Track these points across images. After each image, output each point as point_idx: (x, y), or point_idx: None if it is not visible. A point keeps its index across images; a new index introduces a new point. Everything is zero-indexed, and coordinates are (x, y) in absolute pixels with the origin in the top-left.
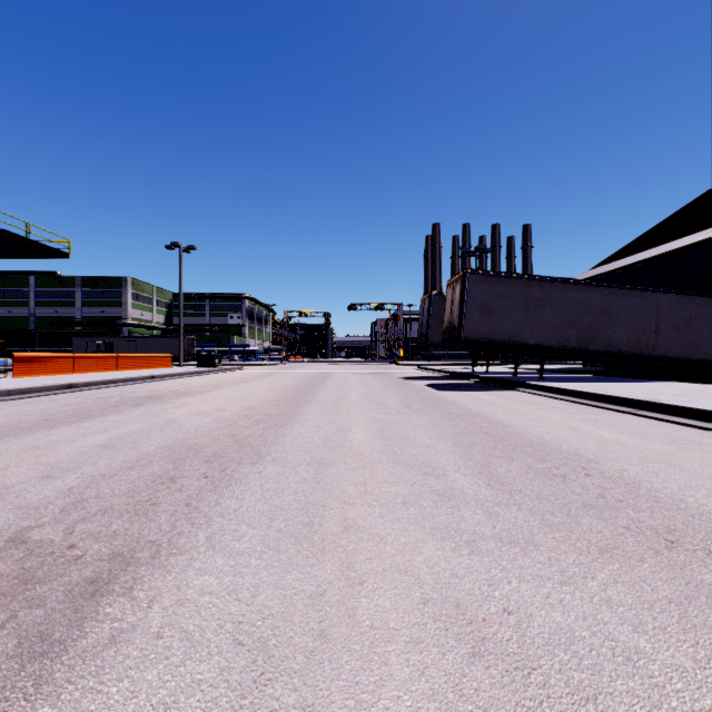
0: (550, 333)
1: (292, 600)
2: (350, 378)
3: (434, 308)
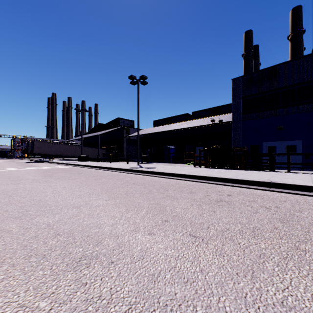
0: (54, 152)
1: (2, 166)
2: (1, 162)
3: (30, 145)
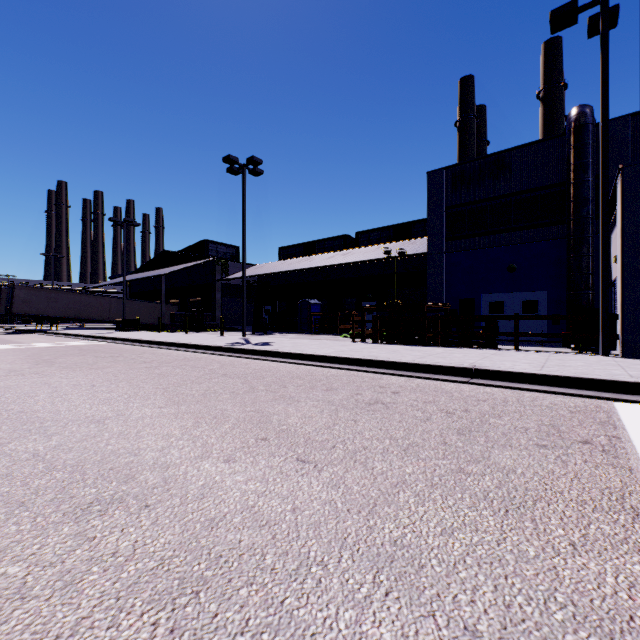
0: (61, 311)
1: None
2: None
3: (4, 295)
